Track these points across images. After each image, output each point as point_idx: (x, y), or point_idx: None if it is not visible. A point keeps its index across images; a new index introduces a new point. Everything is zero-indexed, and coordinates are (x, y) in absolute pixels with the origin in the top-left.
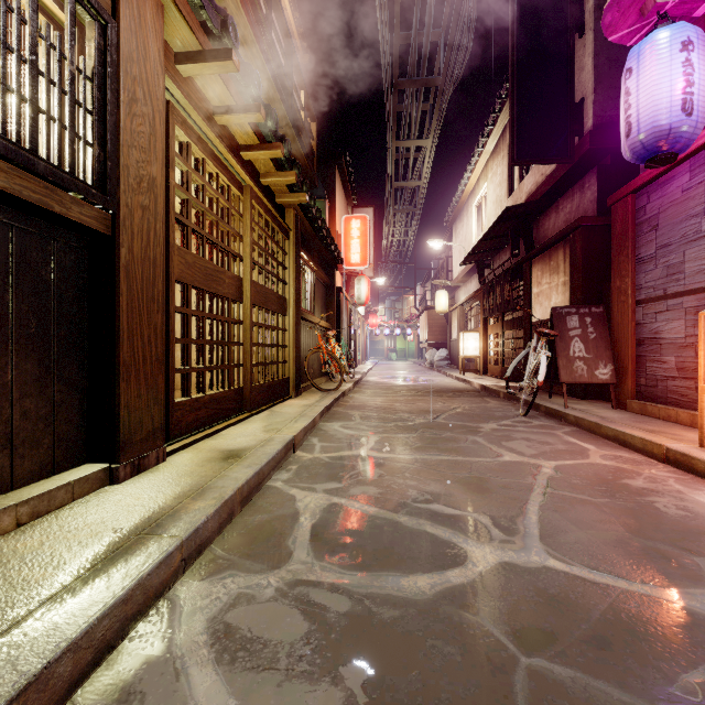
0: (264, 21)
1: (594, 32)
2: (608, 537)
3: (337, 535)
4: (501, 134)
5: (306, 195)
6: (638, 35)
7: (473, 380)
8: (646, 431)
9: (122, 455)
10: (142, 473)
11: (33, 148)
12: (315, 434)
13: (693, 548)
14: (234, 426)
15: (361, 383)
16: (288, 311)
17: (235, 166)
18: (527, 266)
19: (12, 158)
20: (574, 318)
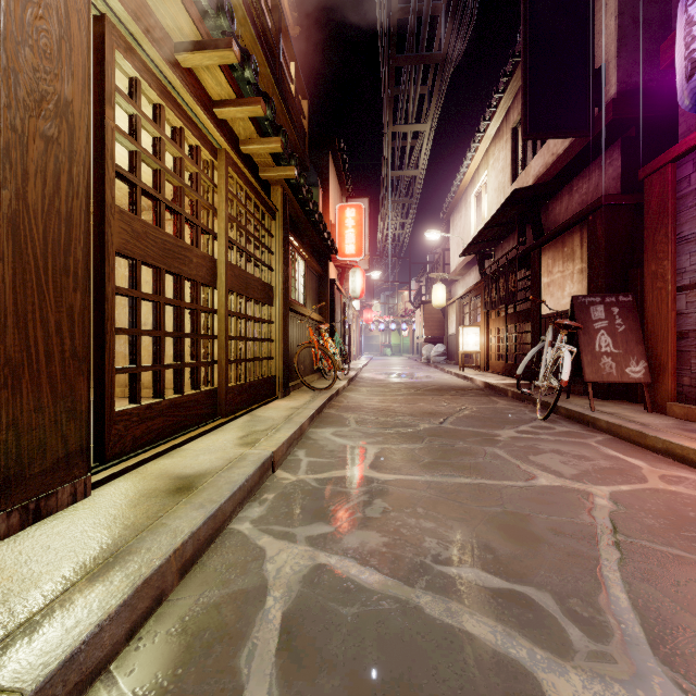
0: None
1: None
2: None
3: (322, 641)
4: (504, 117)
5: (294, 169)
6: None
7: (475, 377)
8: None
9: (4, 499)
10: (44, 519)
11: None
12: (302, 445)
13: None
14: (201, 437)
15: (356, 380)
16: (274, 300)
17: (204, 122)
18: (535, 254)
19: None
20: (599, 309)
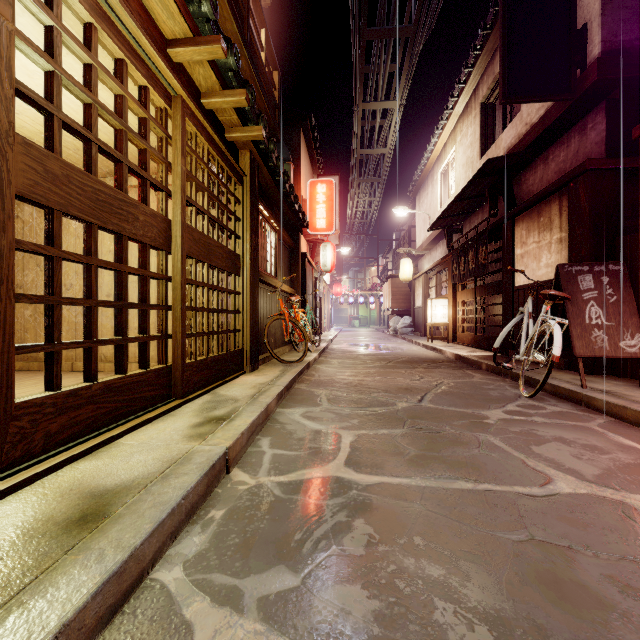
0: None
1: None
2: None
3: None
4: (473, 93)
5: (262, 129)
6: None
7: (444, 349)
8: None
9: None
10: None
11: None
12: (267, 430)
13: None
14: (146, 426)
15: (327, 352)
16: (241, 270)
17: (153, 58)
18: (507, 225)
19: None
20: (587, 278)
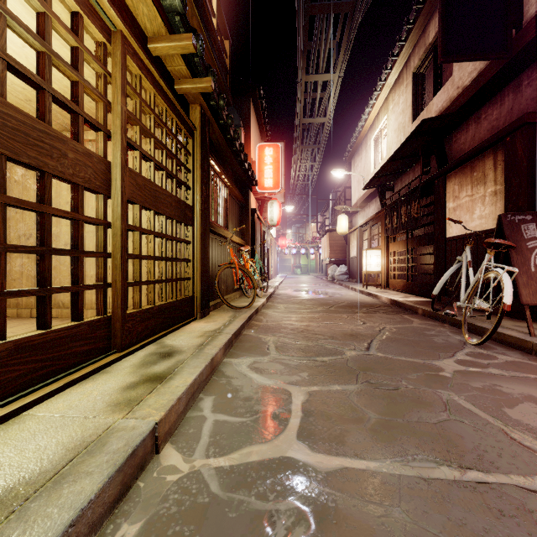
0: None
1: None
2: None
3: None
4: (404, 65)
5: (211, 80)
6: None
7: (380, 294)
8: None
9: None
10: None
11: None
12: (211, 387)
13: None
14: (72, 387)
15: (274, 297)
16: (192, 220)
17: None
18: (439, 181)
19: None
20: (531, 227)
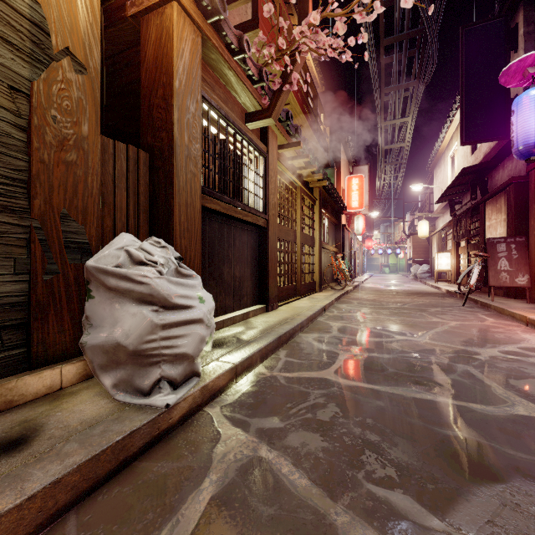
0: (305, 96)
1: (524, 50)
2: (457, 338)
3: (347, 331)
4: None
5: (326, 182)
6: (526, 83)
7: (442, 287)
8: (527, 312)
9: (269, 303)
10: (273, 310)
11: (254, 207)
12: (333, 308)
13: (491, 343)
14: (295, 301)
15: (359, 288)
16: (315, 244)
17: (295, 180)
18: (482, 206)
19: (253, 213)
20: (502, 245)
